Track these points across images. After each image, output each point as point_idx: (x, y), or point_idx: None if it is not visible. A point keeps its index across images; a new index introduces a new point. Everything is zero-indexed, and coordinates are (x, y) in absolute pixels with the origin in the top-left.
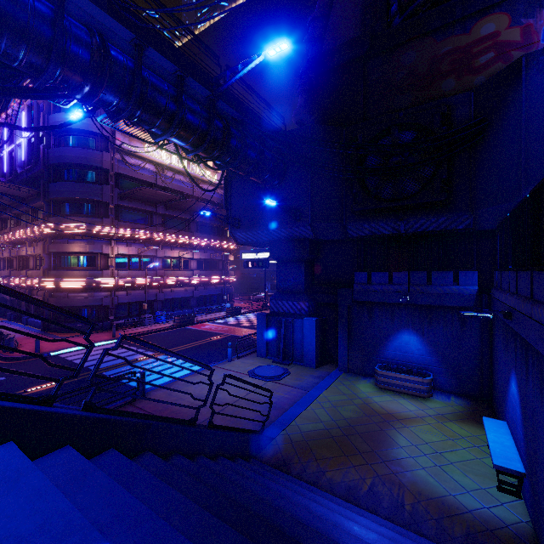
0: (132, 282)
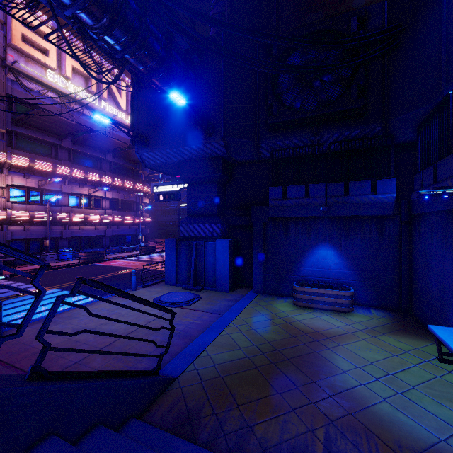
0: (29, 216)
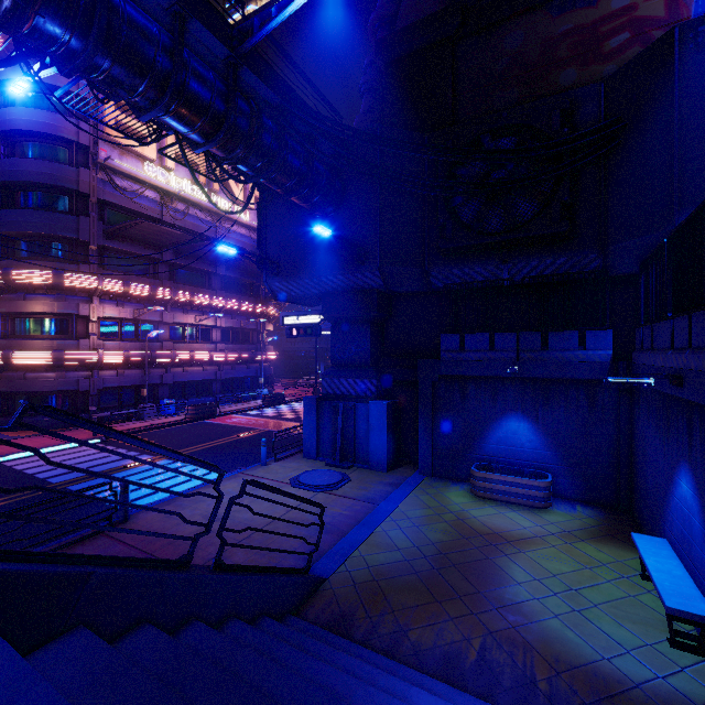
0: (124, 357)
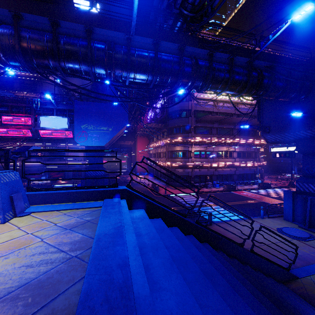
0: (201, 165)
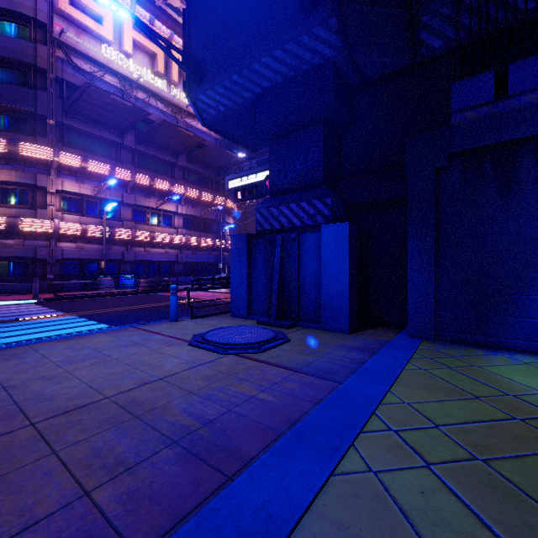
0: (81, 230)
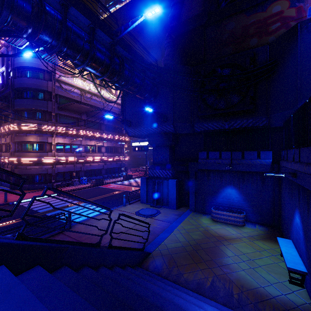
0: (66, 160)
